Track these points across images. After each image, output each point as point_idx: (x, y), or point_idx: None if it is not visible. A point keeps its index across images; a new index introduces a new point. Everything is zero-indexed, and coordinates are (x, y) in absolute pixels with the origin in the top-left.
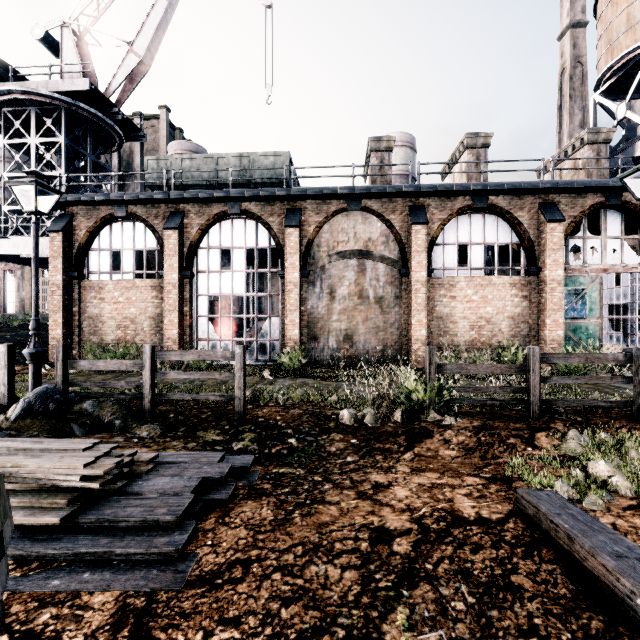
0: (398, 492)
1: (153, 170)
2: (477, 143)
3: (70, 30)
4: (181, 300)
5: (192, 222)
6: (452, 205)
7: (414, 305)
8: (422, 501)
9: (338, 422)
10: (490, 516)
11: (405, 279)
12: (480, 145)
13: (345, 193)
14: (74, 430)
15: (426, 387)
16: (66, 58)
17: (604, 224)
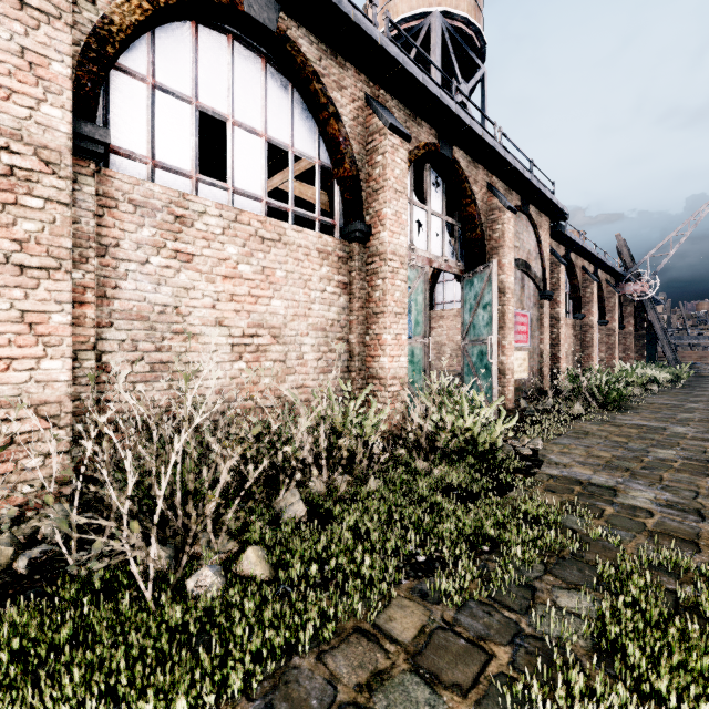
0: None
1: None
2: None
3: None
4: None
5: None
6: None
7: None
8: None
9: None
10: None
11: None
12: None
13: None
14: None
15: None
16: None
17: (430, 189)
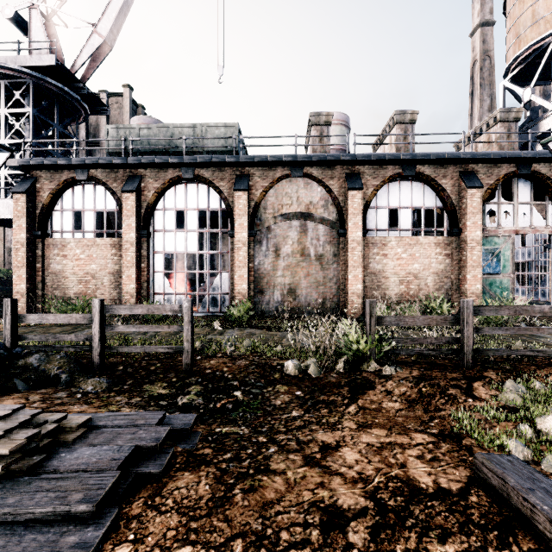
0: (347, 455)
1: (113, 138)
2: (405, 119)
3: (38, 11)
4: (138, 257)
5: (149, 186)
6: (384, 173)
7: (351, 262)
8: (374, 467)
9: (283, 373)
10: (449, 486)
11: (342, 239)
12: (408, 121)
13: (289, 160)
14: (17, 385)
15: (367, 339)
16: (34, 36)
17: (516, 191)
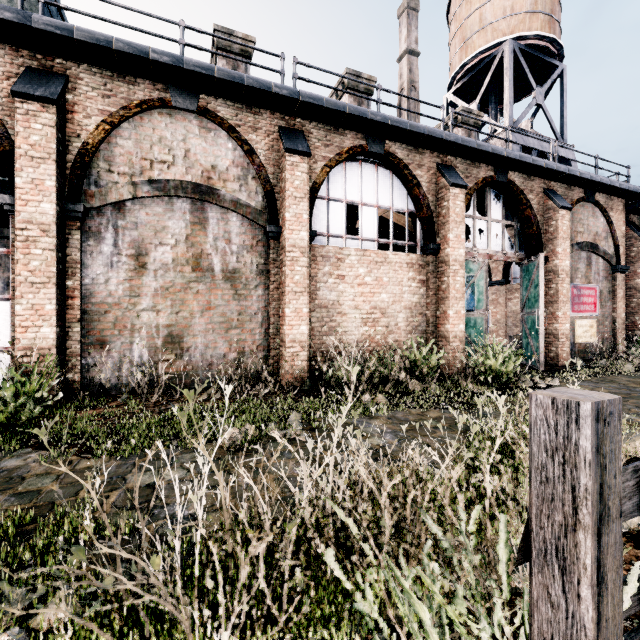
0: None
1: None
2: (359, 85)
3: None
4: None
5: None
6: (341, 141)
7: (289, 284)
8: None
9: None
10: None
11: (274, 243)
12: (363, 89)
13: (164, 63)
14: None
15: None
16: None
17: (490, 204)
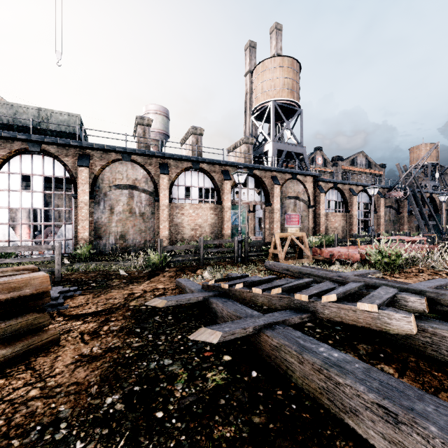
0: (140, 288)
1: None
2: (197, 132)
3: None
4: None
5: None
6: (182, 165)
7: (162, 218)
8: (147, 288)
9: (117, 276)
10: (167, 287)
11: (157, 203)
12: (198, 134)
13: (120, 151)
14: None
15: (158, 256)
16: None
17: (248, 183)
